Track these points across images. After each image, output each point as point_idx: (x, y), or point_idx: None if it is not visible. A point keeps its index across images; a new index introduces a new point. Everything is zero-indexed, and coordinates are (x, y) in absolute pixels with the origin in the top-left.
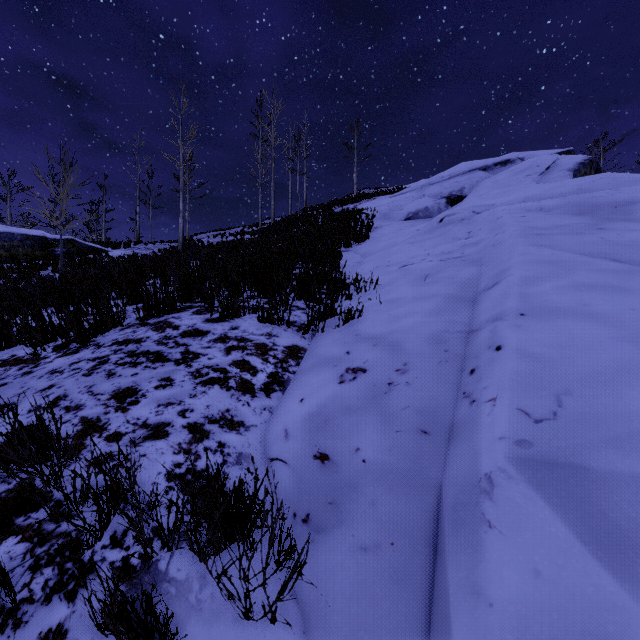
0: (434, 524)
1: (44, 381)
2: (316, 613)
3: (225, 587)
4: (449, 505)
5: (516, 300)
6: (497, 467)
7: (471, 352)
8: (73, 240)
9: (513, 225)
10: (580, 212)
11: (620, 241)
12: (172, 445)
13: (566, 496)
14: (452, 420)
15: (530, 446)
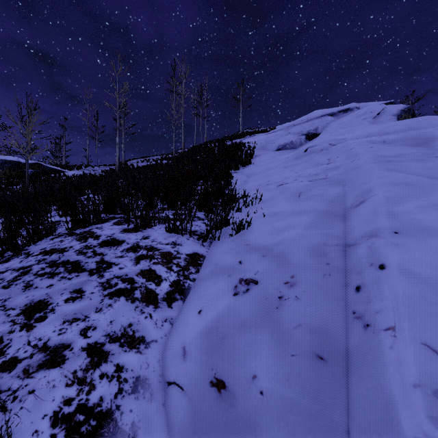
0: None
1: None
2: None
3: None
4: None
5: (387, 218)
6: (423, 433)
7: (352, 267)
8: (39, 164)
9: (365, 154)
10: (416, 144)
11: None
12: (66, 374)
13: None
14: (346, 343)
15: None
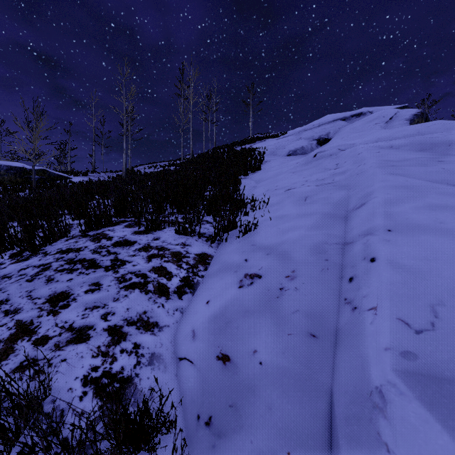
0: (327, 433)
1: None
2: None
3: None
4: (341, 415)
5: (382, 218)
6: (387, 380)
7: (348, 262)
8: (45, 170)
9: (372, 159)
10: (422, 149)
11: None
12: (92, 348)
13: None
14: (336, 324)
15: (415, 358)
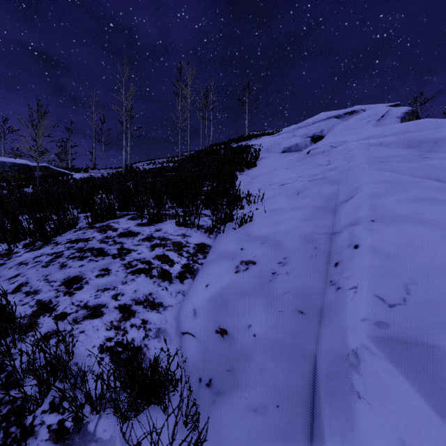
0: (311, 390)
1: (13, 271)
2: None
3: None
4: (323, 375)
5: (367, 210)
6: (361, 344)
7: (335, 249)
8: (47, 167)
9: (361, 155)
10: (409, 146)
11: (441, 166)
12: (105, 323)
13: (420, 371)
14: (322, 303)
15: (387, 327)
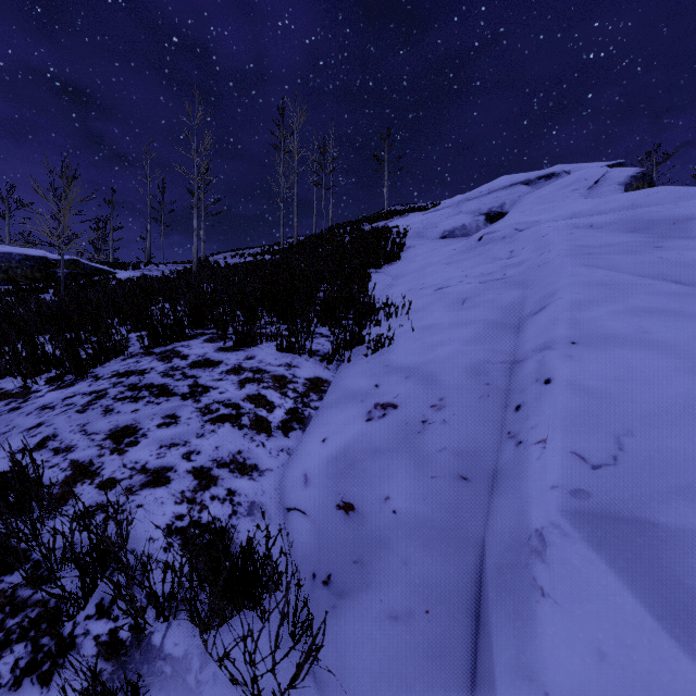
0: (476, 588)
1: (32, 418)
2: (337, 695)
3: (227, 670)
4: (493, 566)
5: (566, 327)
6: (550, 522)
7: (516, 385)
8: (77, 261)
9: (560, 243)
10: (634, 229)
11: (681, 261)
12: (174, 493)
13: (632, 558)
14: (495, 464)
15: (588, 497)
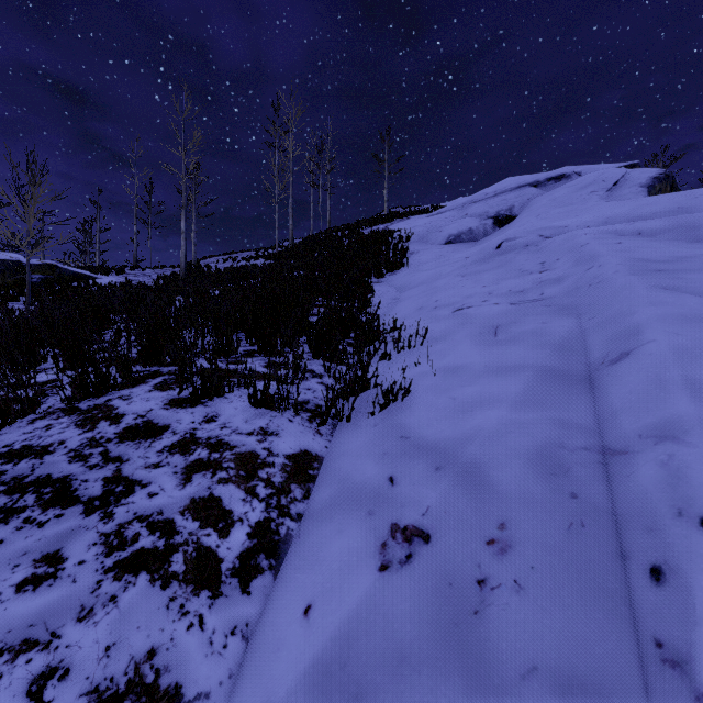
0: None
1: None
2: None
3: None
4: None
5: (689, 397)
6: None
7: (630, 509)
8: (53, 265)
9: (612, 256)
10: (700, 238)
11: None
12: None
13: None
14: None
15: None
